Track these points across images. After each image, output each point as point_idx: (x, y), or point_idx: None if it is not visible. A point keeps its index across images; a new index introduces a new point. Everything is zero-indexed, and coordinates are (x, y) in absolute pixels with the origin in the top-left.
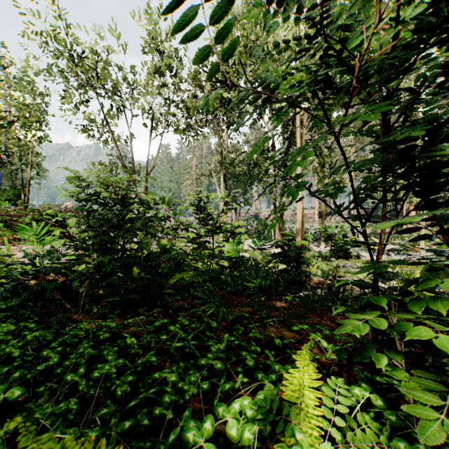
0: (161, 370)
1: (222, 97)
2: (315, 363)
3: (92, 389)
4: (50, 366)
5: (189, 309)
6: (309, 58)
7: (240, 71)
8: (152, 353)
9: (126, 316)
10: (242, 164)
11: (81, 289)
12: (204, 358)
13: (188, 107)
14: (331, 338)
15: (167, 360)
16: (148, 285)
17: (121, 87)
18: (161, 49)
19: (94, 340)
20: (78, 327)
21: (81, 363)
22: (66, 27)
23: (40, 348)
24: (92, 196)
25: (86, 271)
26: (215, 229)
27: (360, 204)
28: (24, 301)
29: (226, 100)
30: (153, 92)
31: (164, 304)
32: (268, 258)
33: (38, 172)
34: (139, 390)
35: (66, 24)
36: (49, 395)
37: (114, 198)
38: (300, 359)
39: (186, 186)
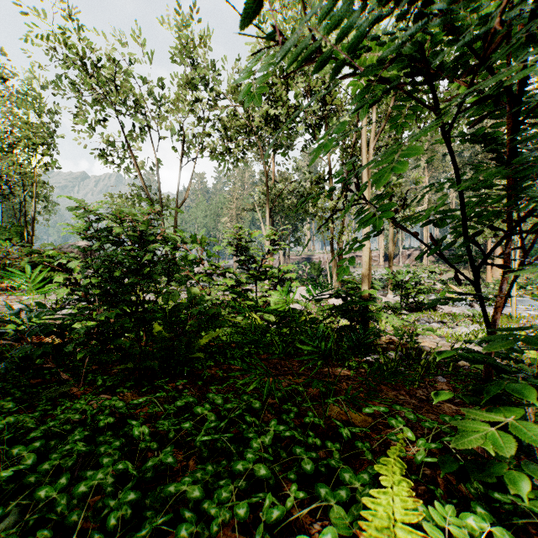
0: (182, 473)
1: (267, 113)
2: (409, 481)
3: (76, 511)
4: (23, 470)
5: (225, 378)
6: (404, 4)
7: (290, 82)
8: (168, 451)
9: (141, 390)
10: (292, 196)
11: (78, 355)
12: (241, 461)
13: (226, 127)
14: (414, 422)
15: (191, 457)
16: (171, 348)
17: (145, 103)
18: (193, 56)
19: (92, 427)
20: (73, 408)
21: (67, 465)
22: (79, 30)
23: (17, 439)
24: (100, 232)
25: (91, 329)
26: (258, 274)
27: (472, 238)
28: (2, 371)
29: (273, 118)
30: (184, 108)
31: (192, 372)
32: (324, 311)
33: (47, 206)
34: (144, 513)
35: (78, 26)
36: (18, 514)
37: (129, 235)
38: (386, 473)
39: (224, 223)
